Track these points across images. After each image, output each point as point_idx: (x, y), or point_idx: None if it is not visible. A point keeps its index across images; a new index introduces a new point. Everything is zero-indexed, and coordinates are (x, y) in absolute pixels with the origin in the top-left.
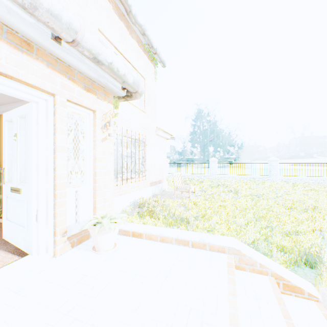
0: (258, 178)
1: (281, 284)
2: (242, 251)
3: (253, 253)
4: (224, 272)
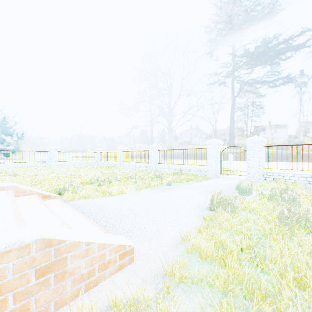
0: (40, 164)
1: (42, 197)
2: (19, 185)
3: (26, 186)
4: (5, 194)
